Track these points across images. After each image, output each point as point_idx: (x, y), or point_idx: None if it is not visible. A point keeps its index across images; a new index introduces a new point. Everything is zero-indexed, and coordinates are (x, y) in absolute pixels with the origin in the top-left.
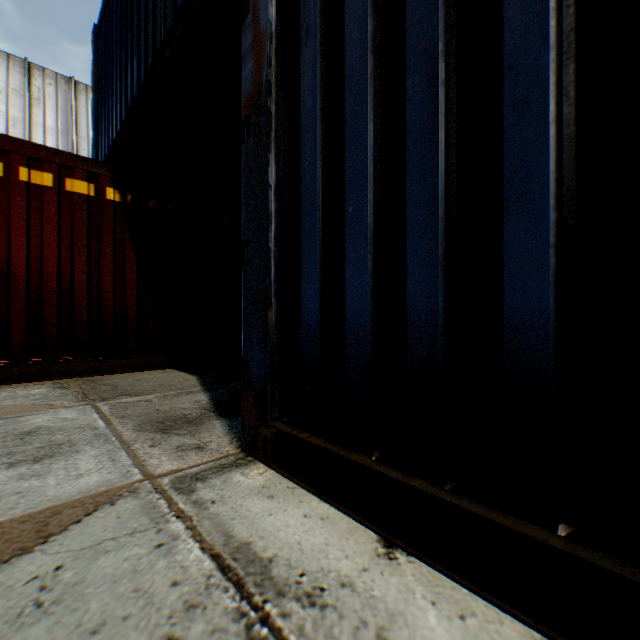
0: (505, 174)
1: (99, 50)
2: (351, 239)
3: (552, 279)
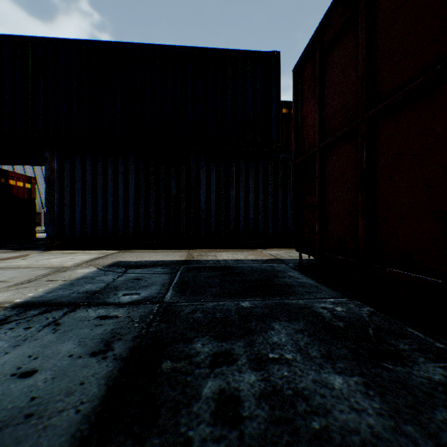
0: (98, 209)
1: None
2: (77, 212)
3: (102, 220)
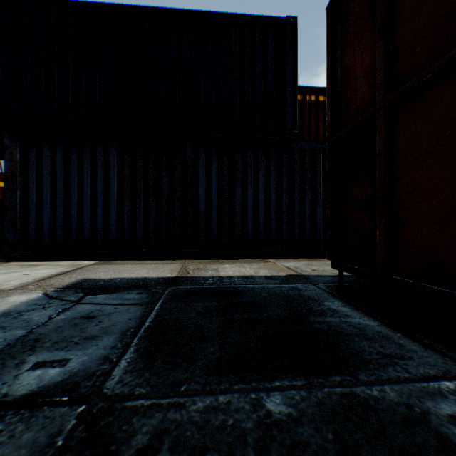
0: (72, 210)
1: None
2: (45, 213)
3: (77, 223)
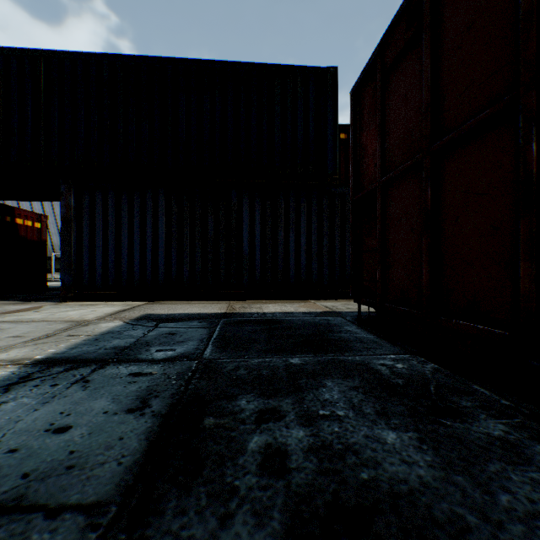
0: (122, 253)
1: None
2: (98, 256)
3: (127, 266)
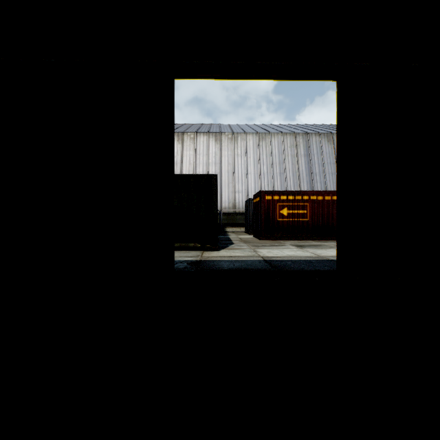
0: None
1: None
2: None
3: None
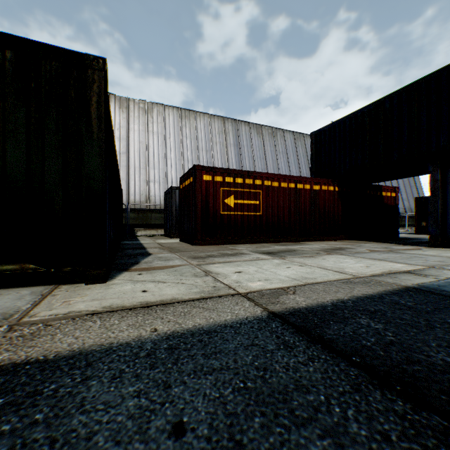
0: None
1: (314, 139)
2: None
3: None
